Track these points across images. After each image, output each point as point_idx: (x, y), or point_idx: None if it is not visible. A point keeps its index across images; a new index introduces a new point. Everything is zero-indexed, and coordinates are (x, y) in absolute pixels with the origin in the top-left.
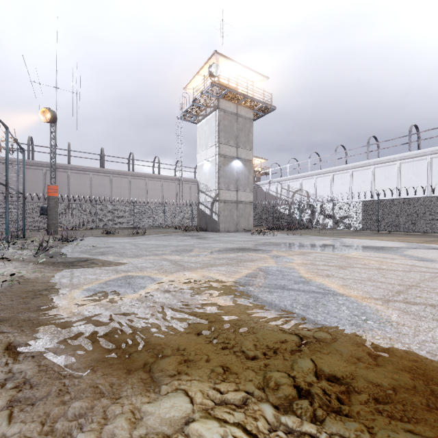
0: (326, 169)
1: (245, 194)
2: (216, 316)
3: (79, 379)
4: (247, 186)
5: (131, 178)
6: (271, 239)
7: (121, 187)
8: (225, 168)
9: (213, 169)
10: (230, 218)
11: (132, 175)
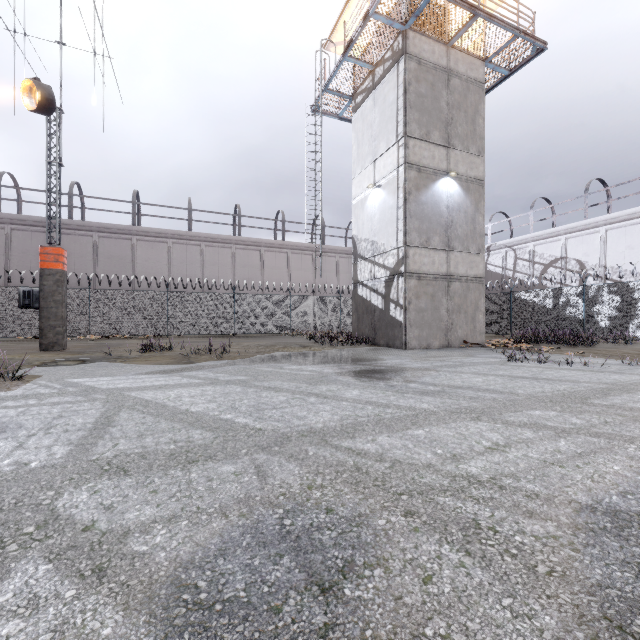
0: (635, 208)
1: (466, 258)
2: None
3: None
4: (471, 240)
5: (236, 249)
6: None
7: (219, 263)
8: (420, 195)
9: (392, 201)
10: (433, 316)
11: (237, 243)
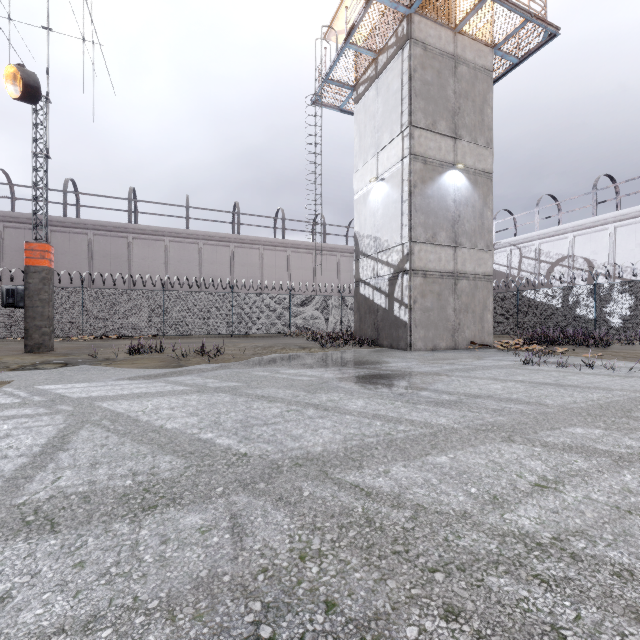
0: None
1: (474, 254)
2: None
3: None
4: (479, 236)
5: (235, 247)
6: None
7: (218, 262)
8: (426, 188)
9: (396, 195)
10: (439, 315)
11: (236, 241)
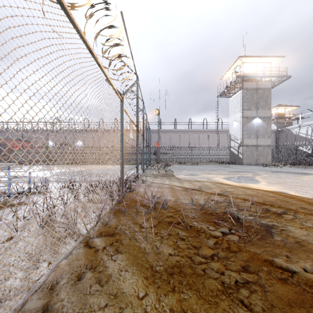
0: None
1: (263, 140)
2: (214, 179)
3: (189, 180)
4: (265, 134)
5: (190, 133)
6: (272, 169)
7: (185, 138)
8: (247, 124)
9: (239, 126)
10: (251, 156)
11: (190, 131)
